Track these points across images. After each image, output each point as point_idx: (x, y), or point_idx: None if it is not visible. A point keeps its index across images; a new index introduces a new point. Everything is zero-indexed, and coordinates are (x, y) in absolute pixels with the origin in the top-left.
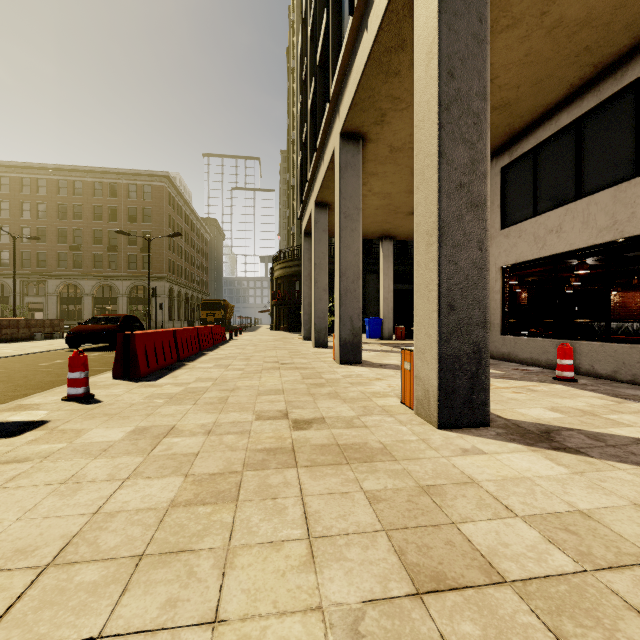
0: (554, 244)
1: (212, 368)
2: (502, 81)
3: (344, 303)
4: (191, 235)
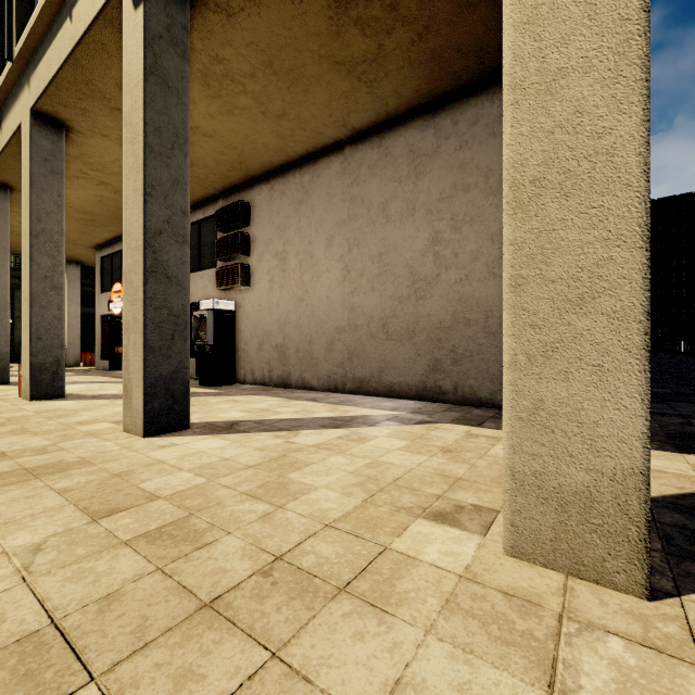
0: None
1: None
2: None
3: None
4: None
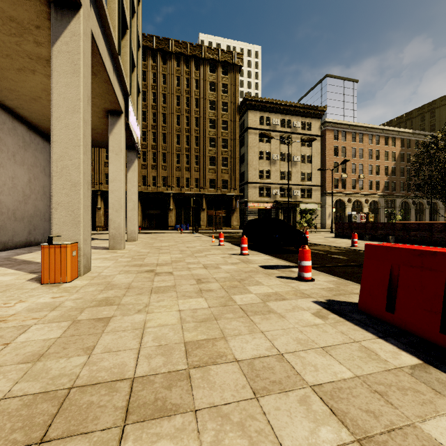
0: None
1: (357, 381)
2: None
3: None
4: None
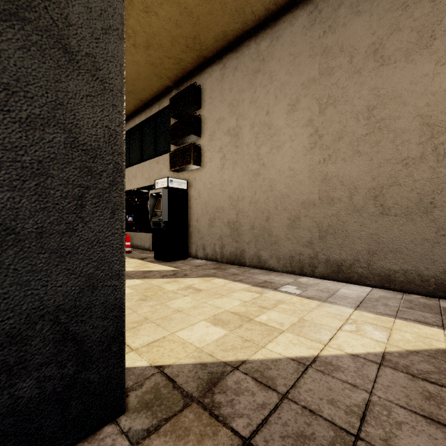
0: (134, 183)
1: None
2: None
3: None
4: None
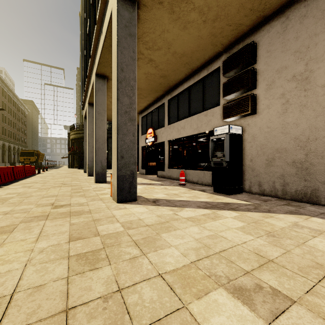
0: (183, 133)
1: (19, 188)
2: (161, 67)
3: (97, 154)
4: (13, 109)
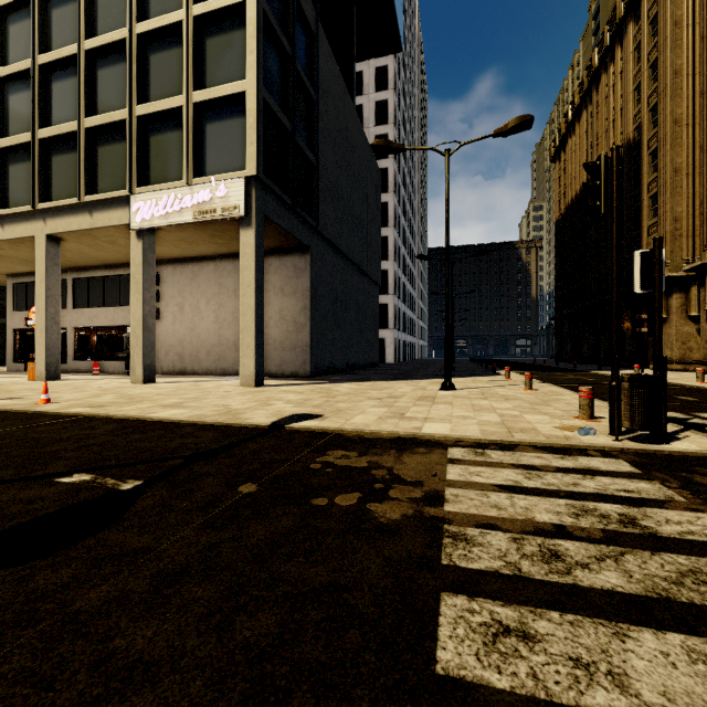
0: (96, 322)
1: None
2: (71, 258)
3: None
4: None
